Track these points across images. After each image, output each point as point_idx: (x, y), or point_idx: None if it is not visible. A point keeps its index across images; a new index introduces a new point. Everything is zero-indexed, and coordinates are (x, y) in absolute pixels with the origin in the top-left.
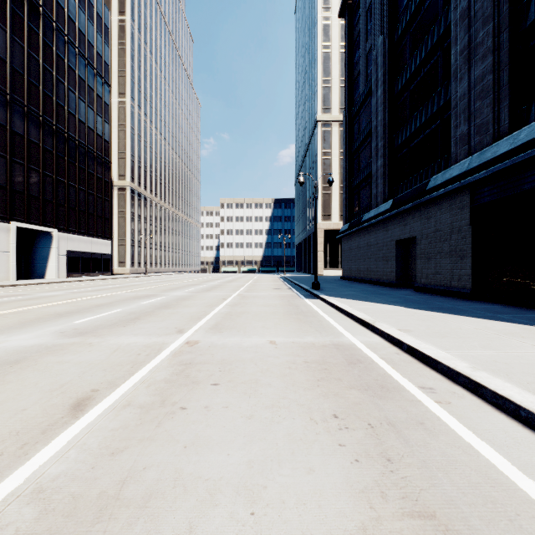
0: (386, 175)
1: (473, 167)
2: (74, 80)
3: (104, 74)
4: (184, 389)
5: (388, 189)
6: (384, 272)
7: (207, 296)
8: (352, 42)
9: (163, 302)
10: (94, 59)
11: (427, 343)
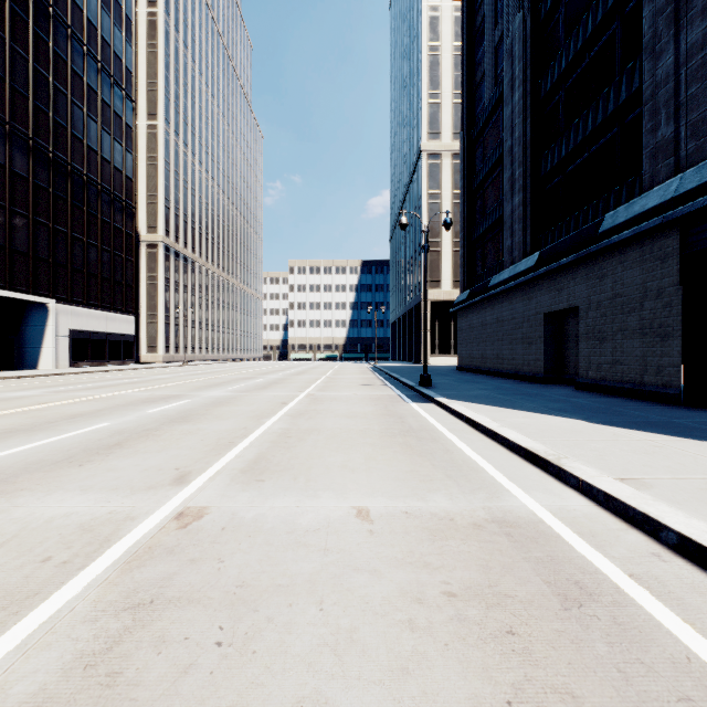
0: (528, 217)
1: (688, 190)
2: (81, 91)
3: (125, 85)
4: None
5: (530, 237)
6: (525, 361)
7: (259, 398)
8: (473, 33)
9: (184, 409)
10: (110, 63)
11: None
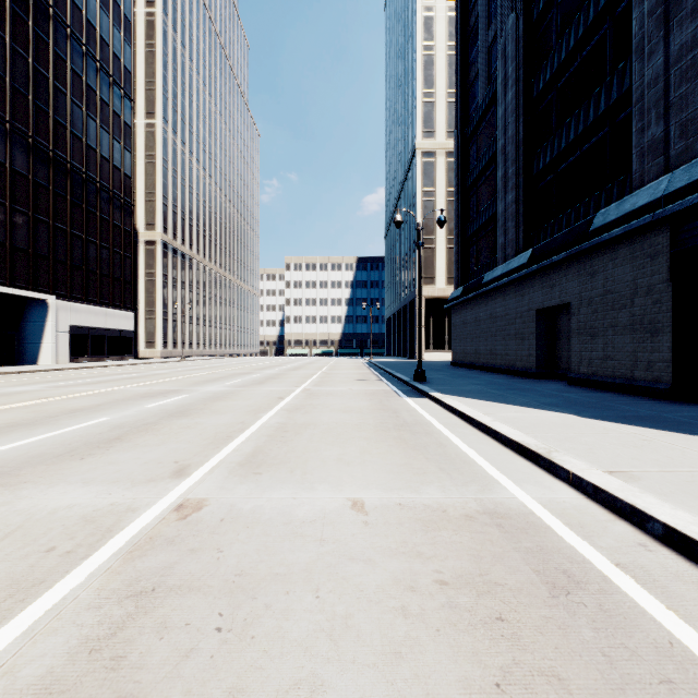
0: (520, 214)
1: (677, 188)
2: (81, 90)
3: (123, 84)
4: None
5: (523, 235)
6: (518, 356)
7: (256, 392)
8: (466, 33)
9: (183, 403)
10: (109, 63)
11: None
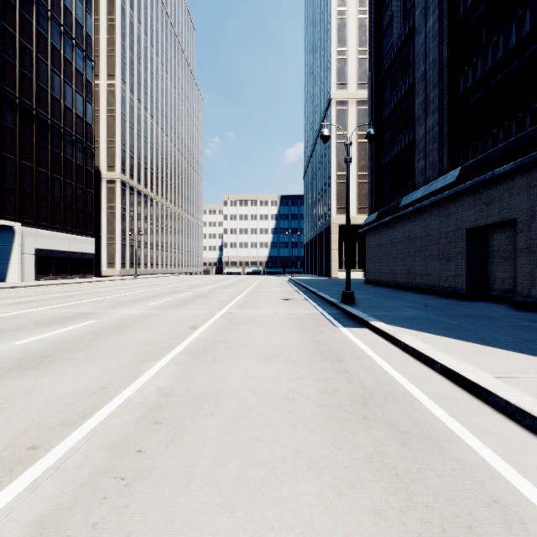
0: (444, 135)
1: None
2: (46, 48)
3: (85, 47)
4: None
5: (447, 155)
6: (442, 276)
7: (170, 318)
8: None
9: (67, 338)
10: (72, 28)
11: None
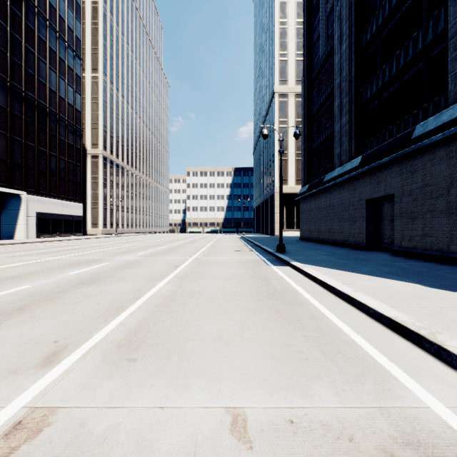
0: (352, 131)
1: None
2: (45, 51)
3: (75, 48)
4: None
5: (354, 146)
6: (351, 234)
7: (158, 261)
8: (310, 8)
9: (98, 271)
10: (65, 33)
11: None
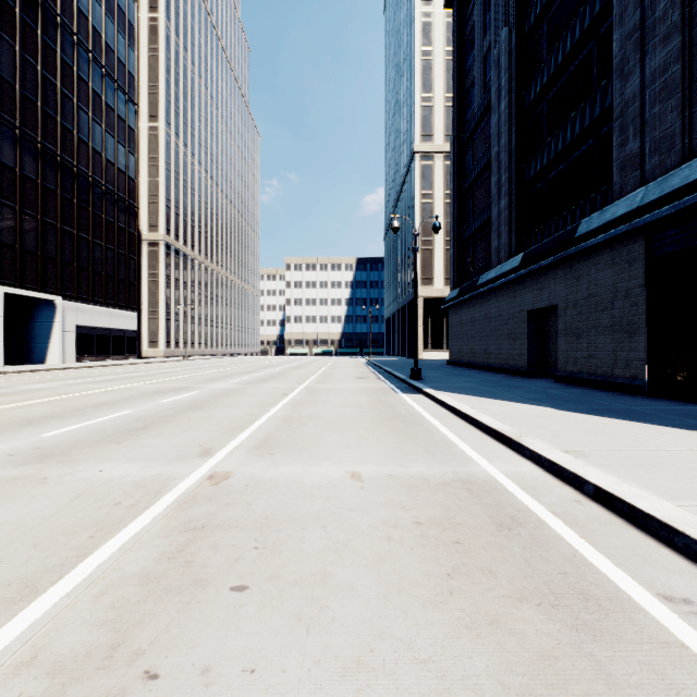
0: (513, 220)
1: (650, 201)
2: (87, 96)
3: (128, 89)
4: (171, 603)
5: (515, 239)
6: (511, 356)
7: (261, 389)
8: (463, 41)
9: (195, 399)
10: (114, 68)
11: (629, 481)
